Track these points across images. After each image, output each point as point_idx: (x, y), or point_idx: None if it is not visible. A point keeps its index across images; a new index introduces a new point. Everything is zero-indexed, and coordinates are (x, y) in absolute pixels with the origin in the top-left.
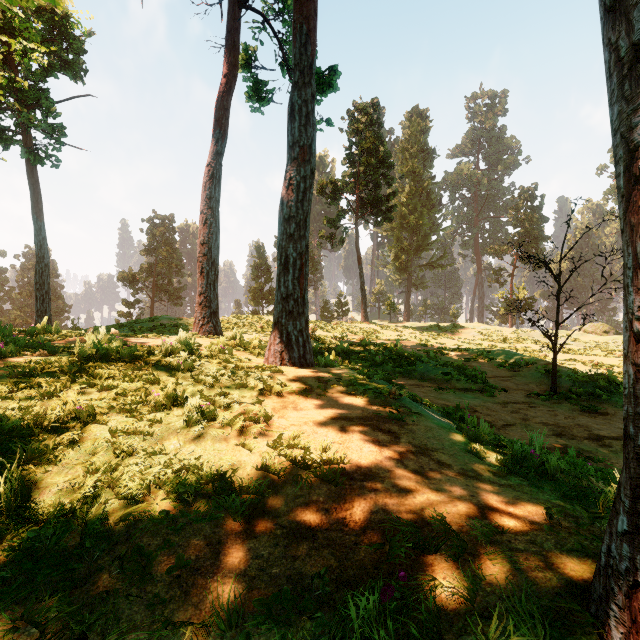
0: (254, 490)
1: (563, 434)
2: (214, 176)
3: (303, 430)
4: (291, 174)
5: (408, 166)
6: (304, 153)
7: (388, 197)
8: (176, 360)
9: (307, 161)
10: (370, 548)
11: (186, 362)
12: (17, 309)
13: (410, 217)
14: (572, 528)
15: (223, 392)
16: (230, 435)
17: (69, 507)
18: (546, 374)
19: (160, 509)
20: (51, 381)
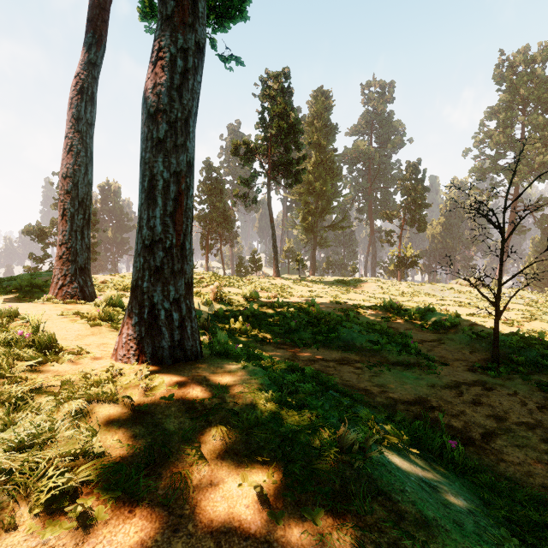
0: None
1: None
2: (84, 91)
3: None
4: (161, 41)
5: (314, 138)
6: (183, 11)
7: (298, 160)
8: None
9: (189, 25)
10: None
11: None
12: None
13: (316, 183)
14: None
15: None
16: None
17: None
18: (475, 337)
19: None
20: None
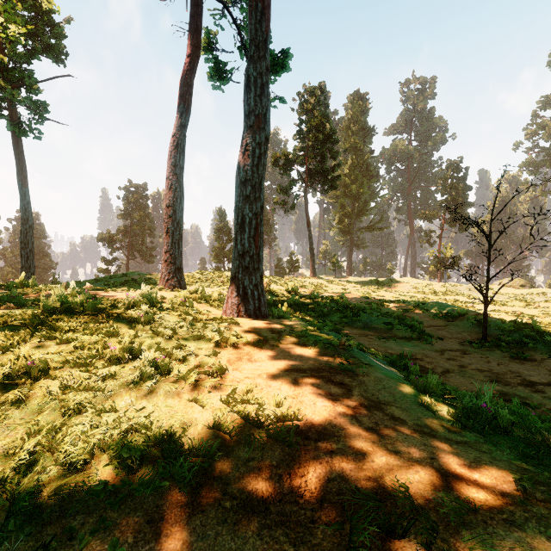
0: (204, 452)
1: (498, 380)
2: (179, 146)
3: (257, 383)
4: (247, 140)
5: (350, 142)
6: (259, 121)
7: (333, 168)
8: (137, 313)
9: (262, 129)
10: (329, 528)
11: (146, 315)
12: (9, 266)
13: (352, 186)
14: (548, 501)
15: (180, 344)
16: (183, 390)
17: (1, 477)
18: (476, 324)
19: (101, 477)
20: (10, 334)
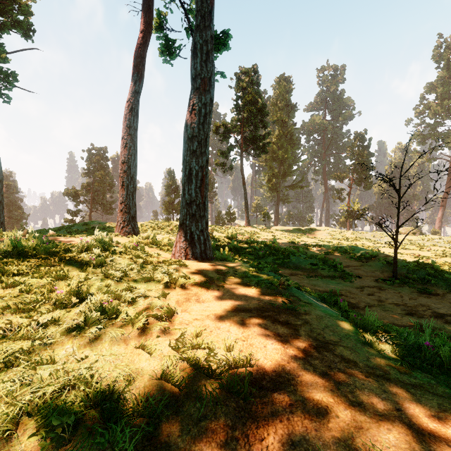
0: (150, 411)
1: (413, 313)
2: (133, 110)
3: (206, 325)
4: (194, 101)
5: (277, 116)
6: (205, 84)
7: (264, 136)
8: (88, 256)
9: (207, 91)
10: None
11: (98, 258)
12: None
13: (279, 152)
14: None
15: (130, 286)
16: (130, 335)
17: None
18: (386, 264)
19: None
20: None
